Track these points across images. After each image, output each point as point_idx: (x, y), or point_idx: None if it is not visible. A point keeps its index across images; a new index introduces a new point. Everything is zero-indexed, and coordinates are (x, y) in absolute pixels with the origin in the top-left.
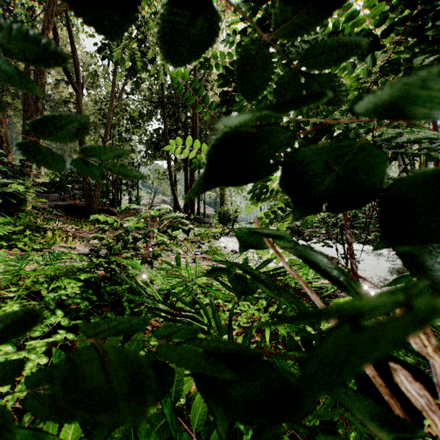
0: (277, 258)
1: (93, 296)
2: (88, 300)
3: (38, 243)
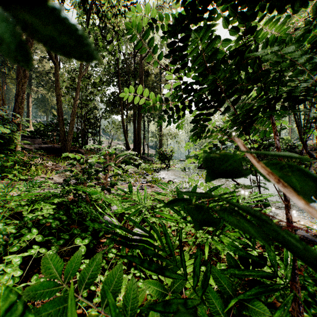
0: (205, 186)
1: (63, 216)
2: (60, 219)
3: (24, 175)
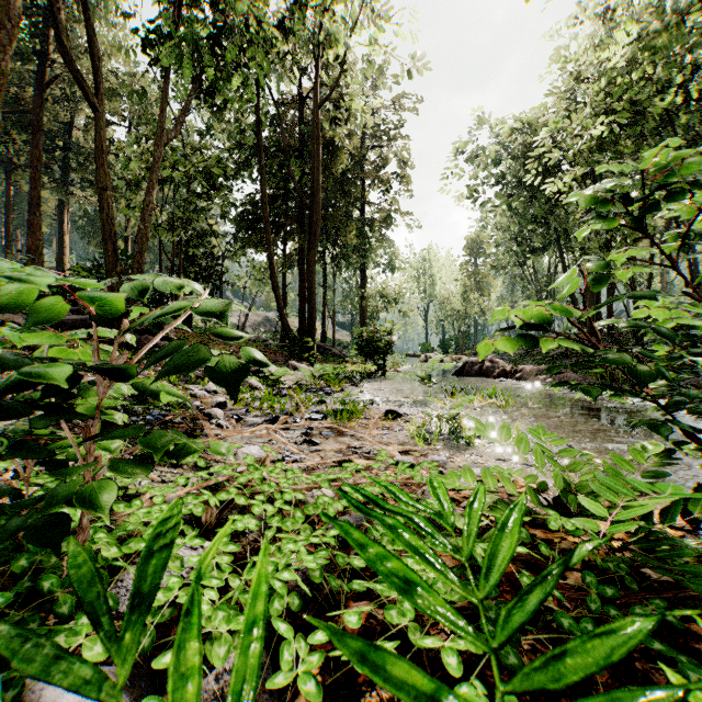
0: (535, 451)
1: None
2: None
3: None
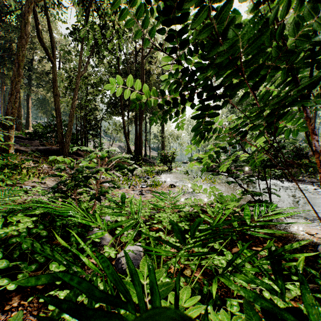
0: (209, 192)
1: (43, 231)
2: None
3: (15, 179)
